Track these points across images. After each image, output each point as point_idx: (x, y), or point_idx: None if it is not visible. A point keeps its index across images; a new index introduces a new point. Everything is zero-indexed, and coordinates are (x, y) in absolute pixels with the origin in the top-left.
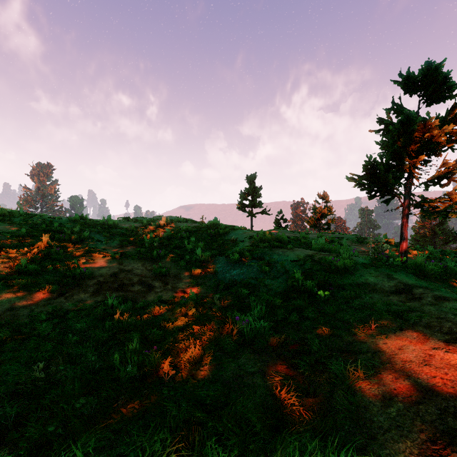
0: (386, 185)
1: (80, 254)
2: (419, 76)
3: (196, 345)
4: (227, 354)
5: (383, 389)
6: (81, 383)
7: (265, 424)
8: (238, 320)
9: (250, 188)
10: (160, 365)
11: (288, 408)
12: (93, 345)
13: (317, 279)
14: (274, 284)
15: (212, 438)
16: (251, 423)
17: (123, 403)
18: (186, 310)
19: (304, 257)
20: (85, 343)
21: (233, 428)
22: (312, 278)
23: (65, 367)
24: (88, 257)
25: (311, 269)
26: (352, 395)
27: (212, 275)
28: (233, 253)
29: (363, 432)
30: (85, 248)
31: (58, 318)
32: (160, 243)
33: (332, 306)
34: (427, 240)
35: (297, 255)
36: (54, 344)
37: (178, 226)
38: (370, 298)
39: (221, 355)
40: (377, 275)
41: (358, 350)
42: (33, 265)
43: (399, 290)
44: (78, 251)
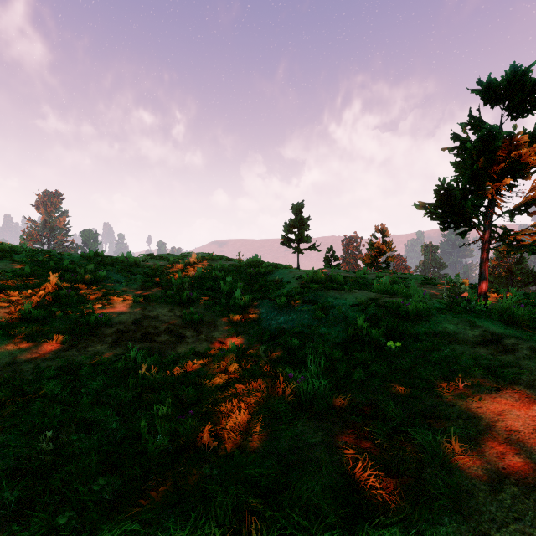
0: (463, 214)
1: (95, 297)
2: (503, 83)
3: (241, 408)
4: (280, 420)
5: (488, 468)
6: (100, 457)
7: (340, 514)
8: (291, 377)
9: (296, 220)
10: (198, 434)
11: (367, 493)
12: (113, 409)
13: (384, 327)
14: (331, 333)
15: (273, 534)
16: (322, 513)
17: (154, 485)
18: (225, 364)
19: (366, 300)
20: (103, 406)
21: (300, 521)
22: (378, 326)
23: (79, 437)
24: (105, 301)
25: (376, 315)
26: (448, 476)
27: (254, 323)
28: (279, 296)
29: (470, 526)
30: (101, 290)
31: (70, 374)
32: (190, 284)
33: (405, 360)
34: (502, 281)
35: (357, 299)
36: (65, 407)
37: (211, 265)
38: (452, 350)
39: (273, 421)
40: (457, 323)
41: (447, 416)
42: (39, 311)
43: (486, 340)
44: (92, 294)
